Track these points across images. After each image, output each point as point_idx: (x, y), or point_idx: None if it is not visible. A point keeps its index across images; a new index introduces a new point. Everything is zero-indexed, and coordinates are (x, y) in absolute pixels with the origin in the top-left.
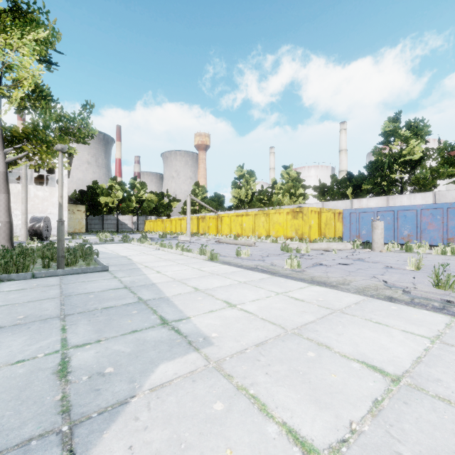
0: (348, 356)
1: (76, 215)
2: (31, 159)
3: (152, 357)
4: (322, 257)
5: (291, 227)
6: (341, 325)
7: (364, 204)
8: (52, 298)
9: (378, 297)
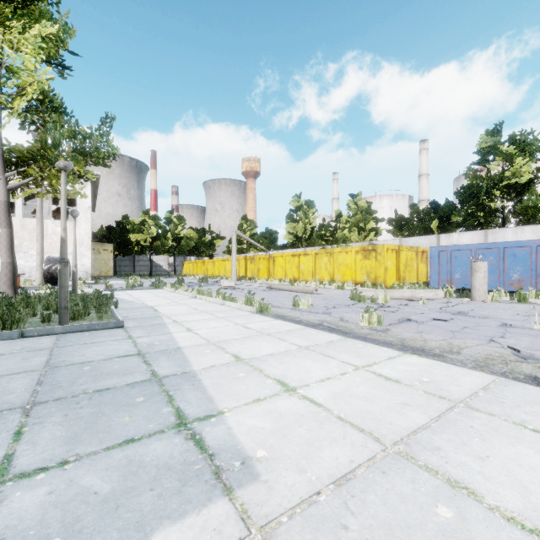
0: (521, 521)
1: (102, 256)
2: (39, 185)
3: (144, 509)
4: (408, 309)
5: (361, 269)
6: (478, 437)
7: (454, 240)
8: (31, 372)
9: (515, 377)
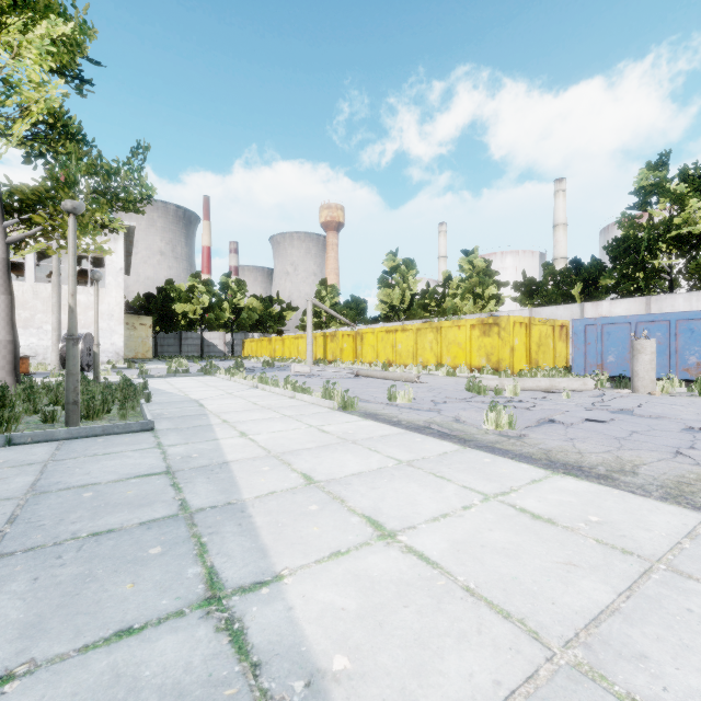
0: None
1: (138, 332)
2: (48, 238)
3: None
4: (547, 405)
5: (478, 349)
6: None
7: (604, 311)
8: (4, 500)
9: None
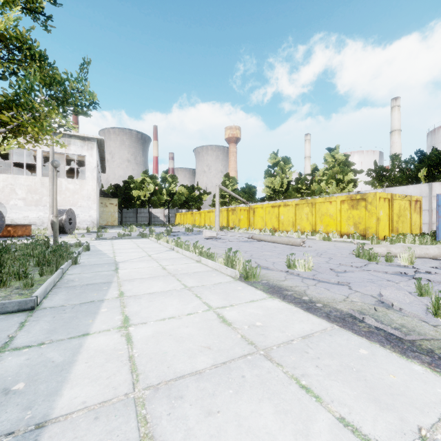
0: None
1: (108, 208)
2: (16, 134)
3: None
4: None
5: (347, 219)
6: None
7: None
8: None
9: None
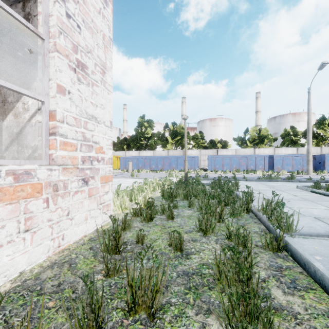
0: None
1: None
2: None
3: None
4: None
5: None
6: None
7: (130, 154)
8: None
9: (119, 178)
